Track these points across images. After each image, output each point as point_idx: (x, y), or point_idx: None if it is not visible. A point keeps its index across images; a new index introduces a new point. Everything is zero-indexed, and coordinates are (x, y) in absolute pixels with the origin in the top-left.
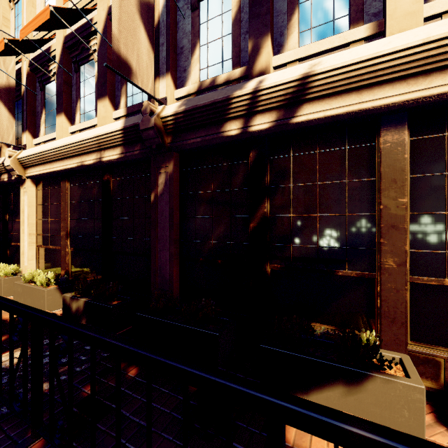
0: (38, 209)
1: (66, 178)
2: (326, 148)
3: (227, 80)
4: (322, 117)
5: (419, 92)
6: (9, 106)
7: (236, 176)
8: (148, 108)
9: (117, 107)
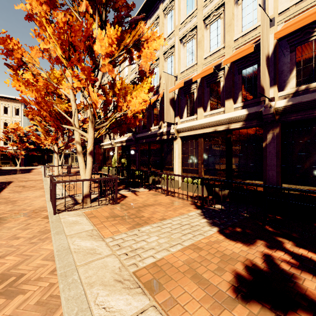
0: (182, 151)
1: (202, 137)
2: None
3: None
4: None
5: None
6: (172, 106)
7: None
8: (268, 105)
9: (235, 102)
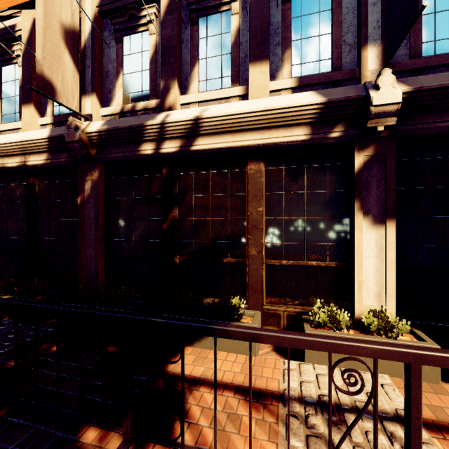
0: None
1: None
2: (216, 170)
3: (145, 108)
4: (210, 148)
5: (265, 140)
6: None
7: (153, 186)
8: (73, 124)
9: (43, 114)
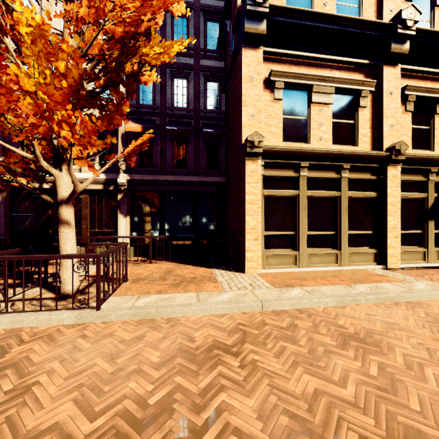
0: None
1: None
2: None
3: None
4: None
5: (88, 187)
6: None
7: (38, 200)
8: None
9: None
